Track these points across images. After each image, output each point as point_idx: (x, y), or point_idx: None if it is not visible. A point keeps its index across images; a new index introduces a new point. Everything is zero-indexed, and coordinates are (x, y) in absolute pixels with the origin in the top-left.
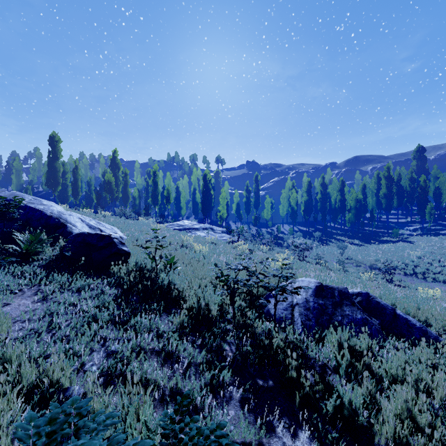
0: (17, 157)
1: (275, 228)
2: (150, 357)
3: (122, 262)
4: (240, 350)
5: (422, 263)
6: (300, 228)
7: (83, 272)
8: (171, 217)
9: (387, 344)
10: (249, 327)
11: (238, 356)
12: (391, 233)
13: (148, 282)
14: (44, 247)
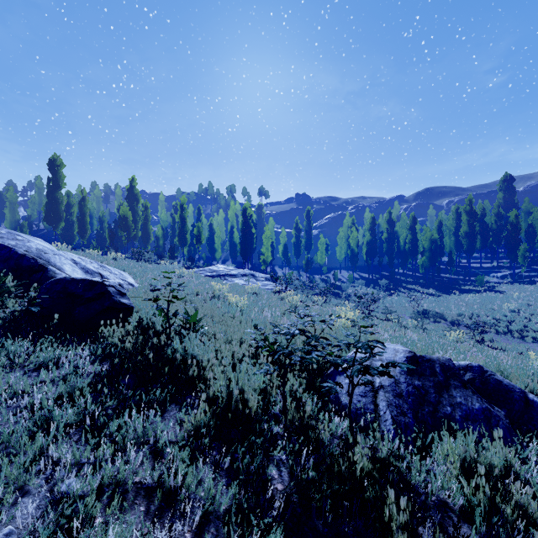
0: (12, 187)
1: (331, 274)
2: (132, 502)
3: (120, 321)
4: (297, 478)
5: (518, 318)
6: (362, 275)
7: (57, 336)
8: (203, 262)
9: (528, 453)
10: (311, 431)
11: (294, 491)
12: (474, 280)
13: (150, 354)
14: (3, 298)
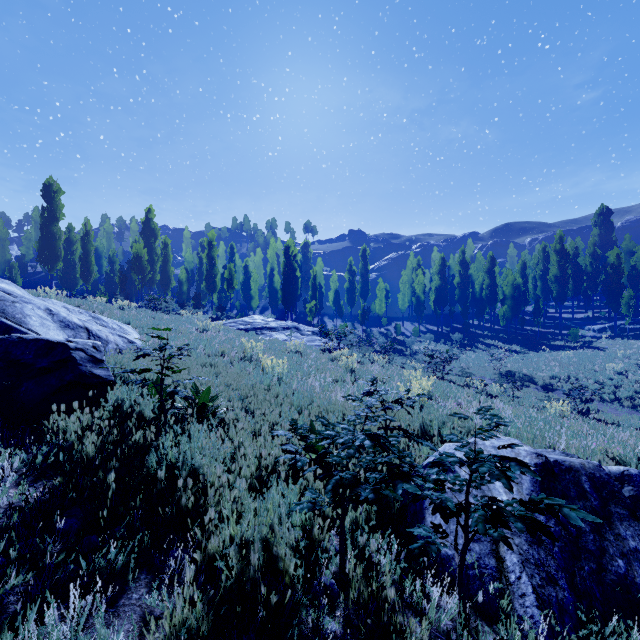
0: (1, 220)
1: (392, 327)
2: None
3: (89, 403)
4: None
5: (626, 382)
6: (429, 328)
7: None
8: (236, 311)
9: None
10: (395, 636)
11: None
12: (566, 334)
13: (109, 475)
14: None
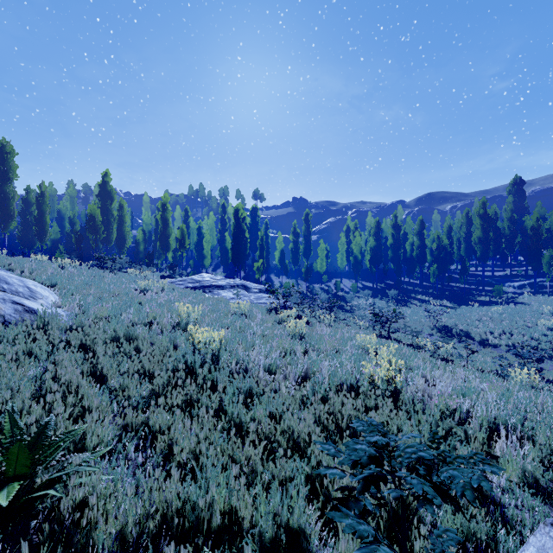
0: None
1: (332, 283)
2: None
3: None
4: None
5: None
6: (365, 284)
7: None
8: (191, 269)
9: None
10: None
11: None
12: (489, 290)
13: None
14: None
